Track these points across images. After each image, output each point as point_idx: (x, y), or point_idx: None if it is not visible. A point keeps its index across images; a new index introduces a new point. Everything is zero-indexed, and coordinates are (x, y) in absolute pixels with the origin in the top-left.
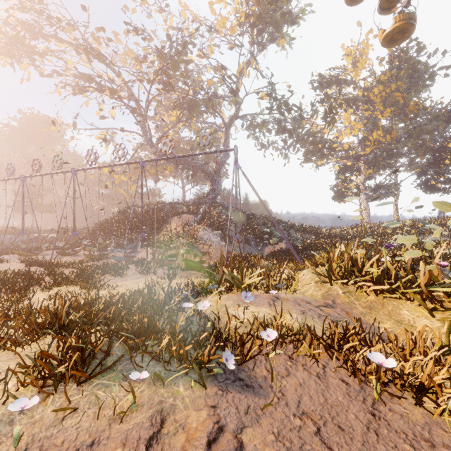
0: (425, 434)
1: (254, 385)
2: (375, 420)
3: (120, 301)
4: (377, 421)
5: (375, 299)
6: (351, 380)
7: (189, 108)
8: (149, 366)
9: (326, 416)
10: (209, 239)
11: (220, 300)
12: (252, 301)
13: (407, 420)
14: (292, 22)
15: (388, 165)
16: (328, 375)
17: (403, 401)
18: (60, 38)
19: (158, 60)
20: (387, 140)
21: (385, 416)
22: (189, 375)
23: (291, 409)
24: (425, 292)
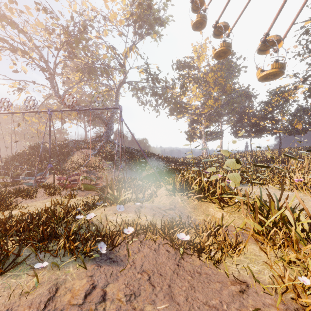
0: (199, 270)
1: (118, 260)
2: (178, 268)
3: (29, 218)
4: (179, 268)
5: (197, 203)
6: (171, 249)
7: (89, 72)
8: (49, 259)
9: (155, 270)
10: (103, 167)
11: (104, 211)
12: (125, 210)
13: (192, 265)
14: (160, 25)
15: (217, 120)
16: (160, 249)
17: (193, 256)
18: None
19: (64, 35)
20: (216, 105)
21: (183, 265)
22: (77, 261)
23: (137, 270)
24: (219, 198)
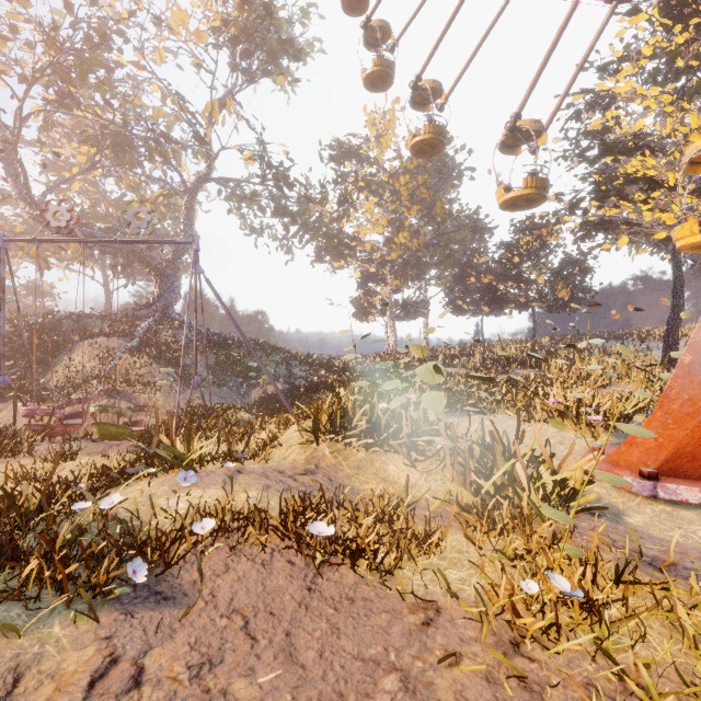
0: (351, 593)
1: (176, 595)
2: (310, 594)
3: None
4: (311, 595)
5: (365, 456)
6: (299, 559)
7: (115, 147)
8: None
9: (260, 606)
10: (154, 381)
11: (149, 488)
12: (200, 483)
13: (340, 585)
14: (294, 57)
15: (417, 277)
16: (274, 560)
17: (343, 567)
18: None
19: (45, 46)
20: (415, 246)
21: (320, 588)
22: (73, 608)
23: (220, 611)
24: (408, 443)
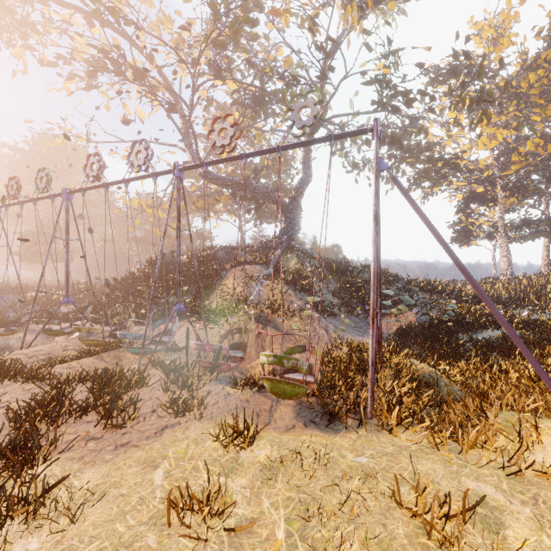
0: None
1: None
2: None
3: None
4: None
5: None
6: None
7: (254, 103)
8: None
9: None
10: (292, 307)
11: None
12: None
13: None
14: None
15: (539, 192)
16: None
17: None
18: (62, 0)
19: (209, 20)
20: (549, 152)
21: None
22: None
23: None
24: None
